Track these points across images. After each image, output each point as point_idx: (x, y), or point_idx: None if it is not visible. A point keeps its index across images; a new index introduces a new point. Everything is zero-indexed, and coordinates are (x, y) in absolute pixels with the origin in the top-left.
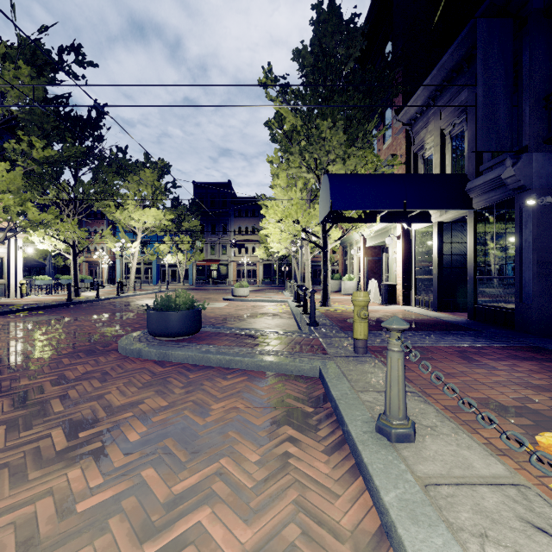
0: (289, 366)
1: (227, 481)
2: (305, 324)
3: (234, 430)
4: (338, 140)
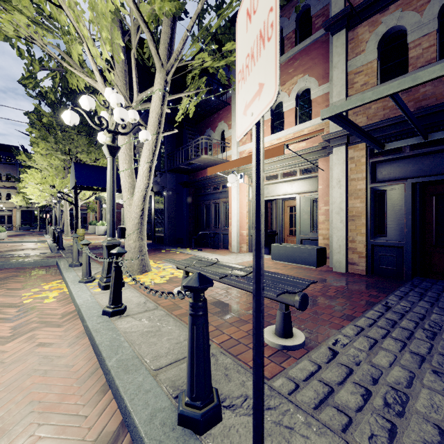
0: (41, 262)
1: (13, 282)
2: (56, 250)
3: (13, 277)
4: (83, 142)
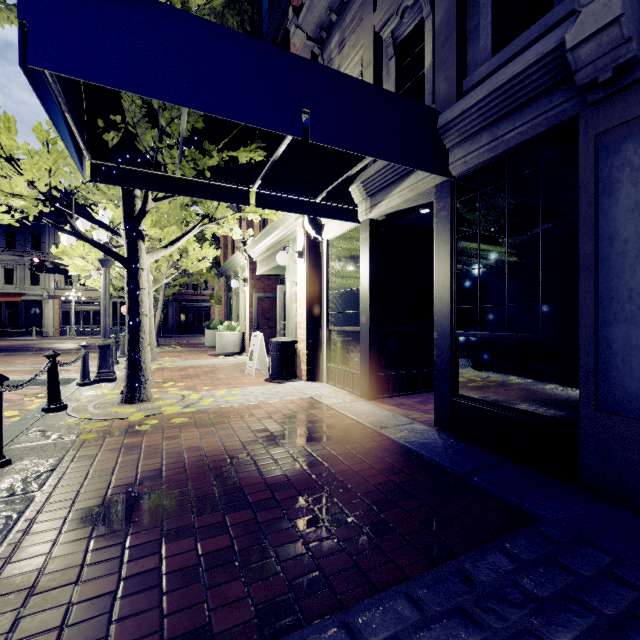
0: None
1: None
2: None
3: None
4: None
